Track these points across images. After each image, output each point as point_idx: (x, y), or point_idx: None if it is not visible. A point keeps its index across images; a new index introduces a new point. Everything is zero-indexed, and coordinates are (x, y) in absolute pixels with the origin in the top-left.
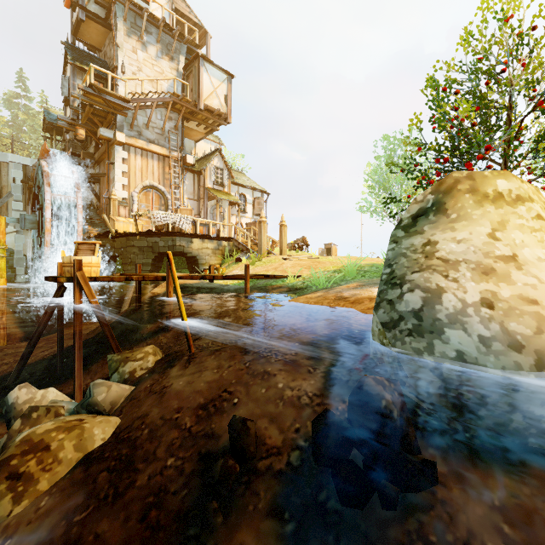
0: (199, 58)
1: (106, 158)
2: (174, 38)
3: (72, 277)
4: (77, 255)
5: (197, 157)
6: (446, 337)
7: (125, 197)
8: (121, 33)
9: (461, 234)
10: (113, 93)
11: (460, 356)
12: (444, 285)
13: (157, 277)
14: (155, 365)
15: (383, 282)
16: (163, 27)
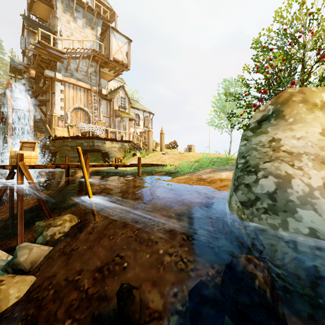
0: (110, 28)
1: (50, 90)
2: (94, 15)
3: (16, 165)
4: (22, 150)
5: (109, 90)
6: (299, 216)
7: (62, 115)
8: (59, 10)
9: (299, 133)
10: (54, 47)
11: (313, 233)
12: (292, 172)
13: (78, 165)
14: (69, 230)
15: (239, 169)
16: (87, 8)
